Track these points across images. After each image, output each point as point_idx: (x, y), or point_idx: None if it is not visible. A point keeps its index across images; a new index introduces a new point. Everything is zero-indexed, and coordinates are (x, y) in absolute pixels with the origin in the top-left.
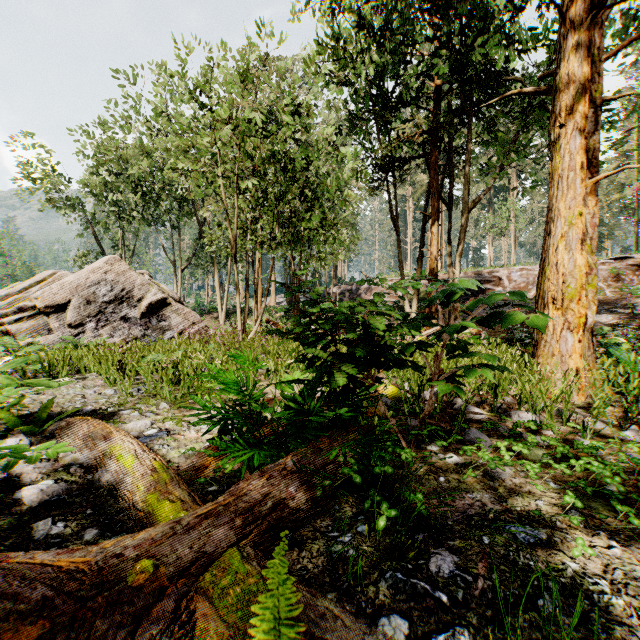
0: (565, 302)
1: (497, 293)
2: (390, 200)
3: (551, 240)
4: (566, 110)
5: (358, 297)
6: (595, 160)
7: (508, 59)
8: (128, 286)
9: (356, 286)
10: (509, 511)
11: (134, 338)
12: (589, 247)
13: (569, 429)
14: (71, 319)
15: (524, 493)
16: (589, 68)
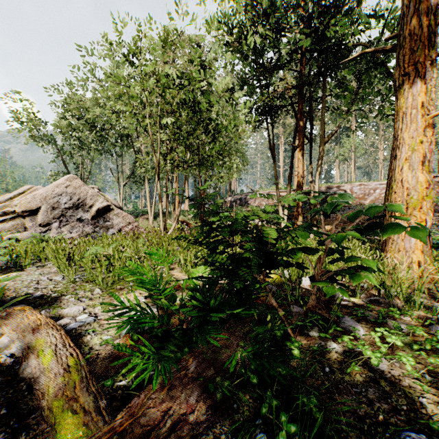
0: (409, 210)
1: (376, 206)
2: (269, 136)
3: (397, 162)
4: (409, 62)
5: (246, 204)
6: (432, 100)
7: (353, 35)
8: (82, 196)
9: (244, 196)
10: (396, 411)
11: (86, 234)
12: (427, 167)
13: (421, 314)
14: (41, 220)
15: (405, 388)
16: (427, 29)
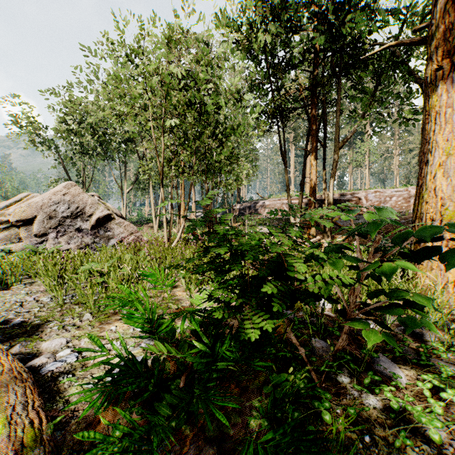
0: (443, 223)
1: (431, 225)
2: (280, 140)
3: (428, 168)
4: (443, 54)
5: (255, 212)
6: None
7: (370, 32)
8: (81, 205)
9: (254, 204)
10: None
11: (86, 245)
12: None
13: None
14: (37, 230)
15: None
16: None
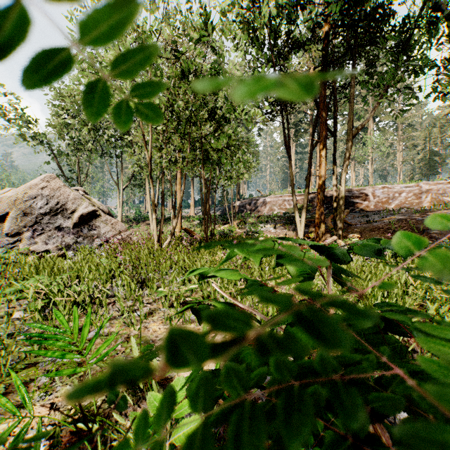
0: None
1: None
2: (284, 130)
3: None
4: None
5: (256, 209)
6: None
7: (389, 4)
8: (62, 200)
9: (254, 201)
10: None
11: (66, 245)
12: None
13: None
14: (9, 229)
15: None
16: None
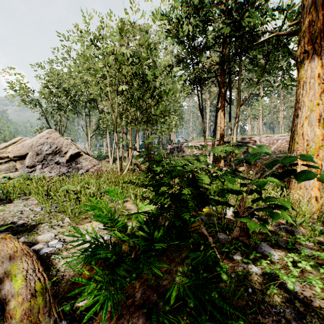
0: None
1: (290, 156)
2: (199, 100)
3: (298, 120)
4: (308, 42)
5: (181, 150)
6: None
7: (262, 24)
8: (59, 145)
9: (180, 145)
10: None
11: (62, 173)
12: (322, 124)
13: (321, 240)
14: (28, 163)
15: (316, 308)
16: (322, 17)
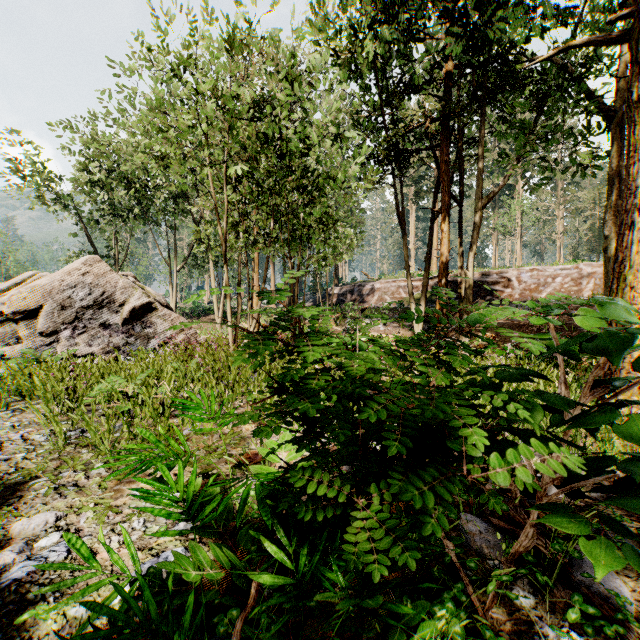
0: None
1: None
2: (396, 196)
3: (634, 234)
4: None
5: (360, 298)
6: None
7: (528, 39)
8: (109, 289)
9: (358, 287)
10: None
11: (115, 347)
12: None
13: None
14: (43, 326)
15: None
16: None
